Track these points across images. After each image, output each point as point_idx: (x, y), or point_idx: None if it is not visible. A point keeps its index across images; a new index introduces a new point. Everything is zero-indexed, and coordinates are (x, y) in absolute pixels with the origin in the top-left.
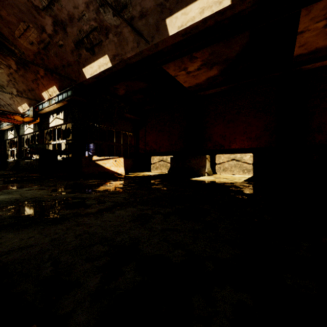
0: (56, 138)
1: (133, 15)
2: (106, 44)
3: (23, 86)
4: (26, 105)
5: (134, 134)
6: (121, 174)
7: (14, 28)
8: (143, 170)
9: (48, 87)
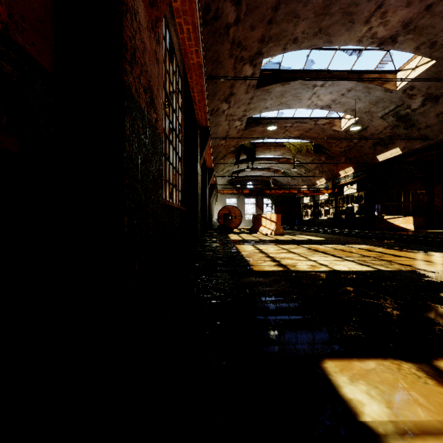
0: (349, 202)
1: (419, 127)
2: (397, 142)
3: (325, 168)
4: (323, 179)
5: (426, 191)
6: (410, 230)
7: (332, 144)
8: (440, 229)
9: (345, 168)
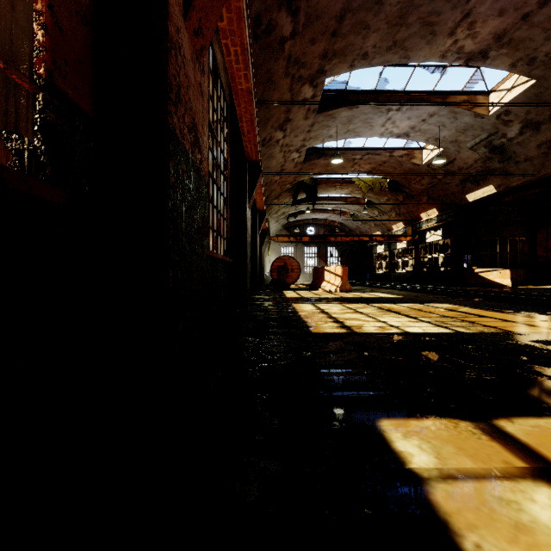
0: (433, 252)
1: (517, 160)
2: (490, 178)
3: (403, 210)
4: (401, 224)
5: (527, 239)
6: (507, 286)
7: (411, 181)
8: (543, 284)
9: (427, 209)
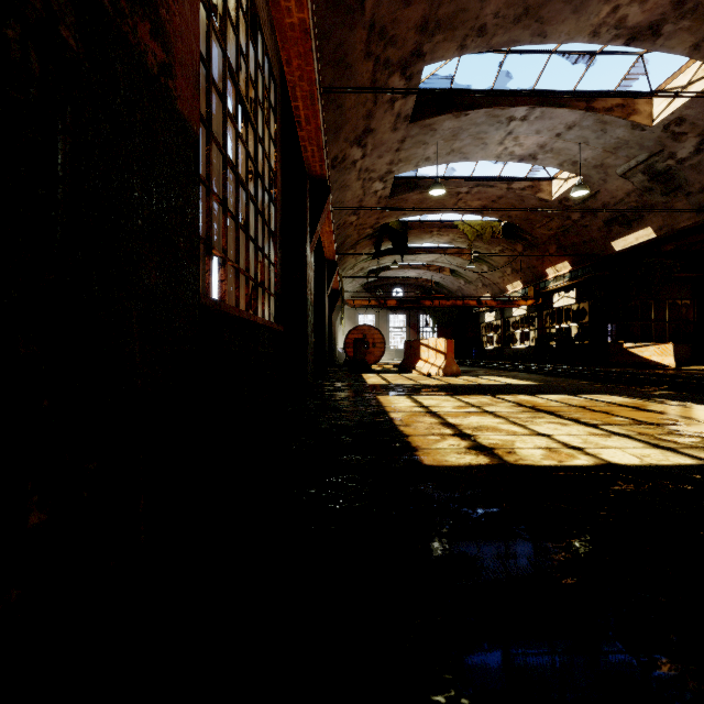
0: (563, 320)
1: (689, 191)
2: (648, 218)
3: (522, 264)
4: (519, 283)
5: (693, 302)
6: (669, 367)
7: (535, 223)
8: None
9: (556, 263)
